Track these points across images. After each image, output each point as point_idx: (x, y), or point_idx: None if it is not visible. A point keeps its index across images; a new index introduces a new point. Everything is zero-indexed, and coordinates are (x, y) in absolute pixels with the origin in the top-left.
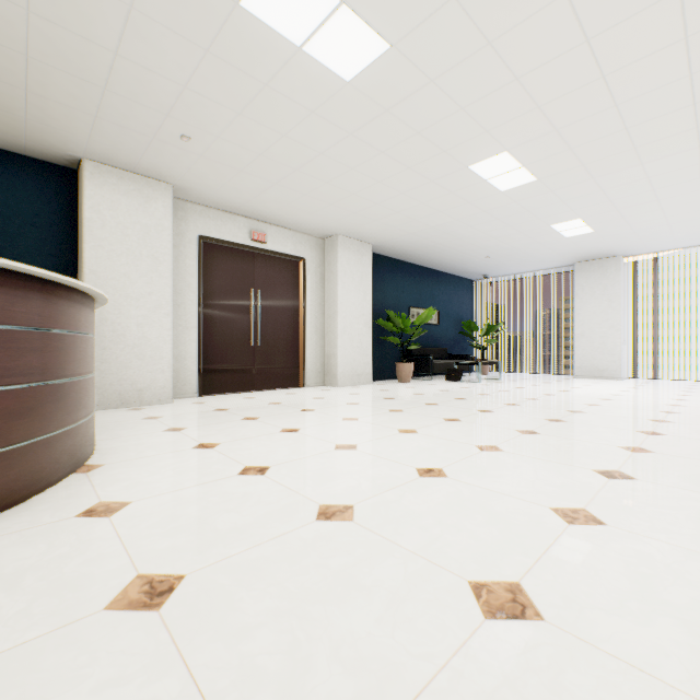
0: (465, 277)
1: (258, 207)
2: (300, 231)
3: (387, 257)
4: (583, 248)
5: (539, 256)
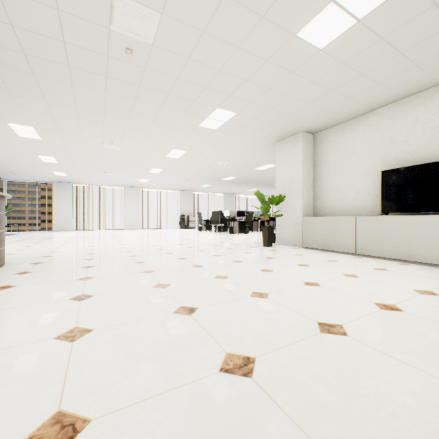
0: None
1: None
2: None
3: None
4: (60, 179)
5: (40, 177)
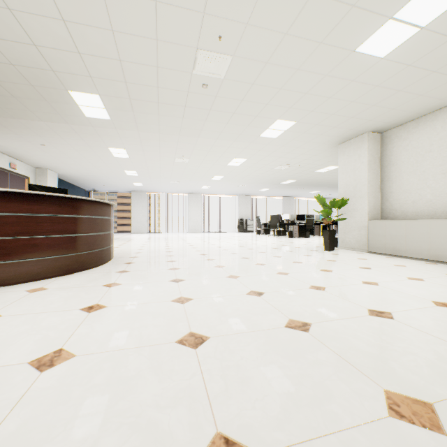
0: (84, 188)
1: (26, 156)
2: (28, 164)
3: (58, 178)
4: (137, 188)
5: (122, 188)
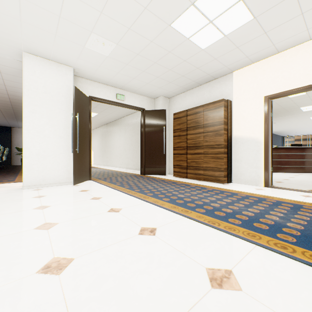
0: (280, 135)
1: None
2: None
3: None
4: None
5: (310, 132)
